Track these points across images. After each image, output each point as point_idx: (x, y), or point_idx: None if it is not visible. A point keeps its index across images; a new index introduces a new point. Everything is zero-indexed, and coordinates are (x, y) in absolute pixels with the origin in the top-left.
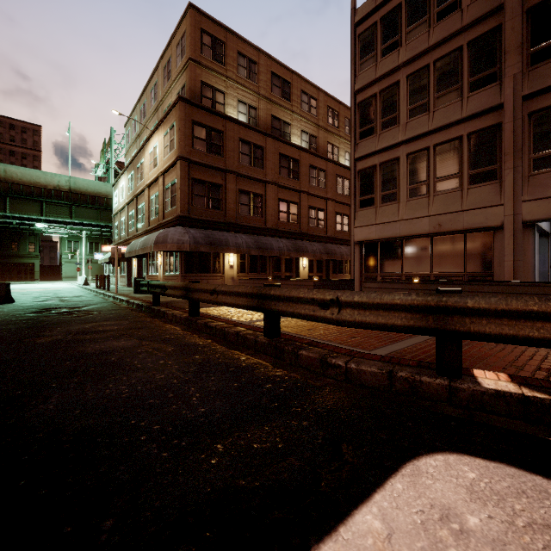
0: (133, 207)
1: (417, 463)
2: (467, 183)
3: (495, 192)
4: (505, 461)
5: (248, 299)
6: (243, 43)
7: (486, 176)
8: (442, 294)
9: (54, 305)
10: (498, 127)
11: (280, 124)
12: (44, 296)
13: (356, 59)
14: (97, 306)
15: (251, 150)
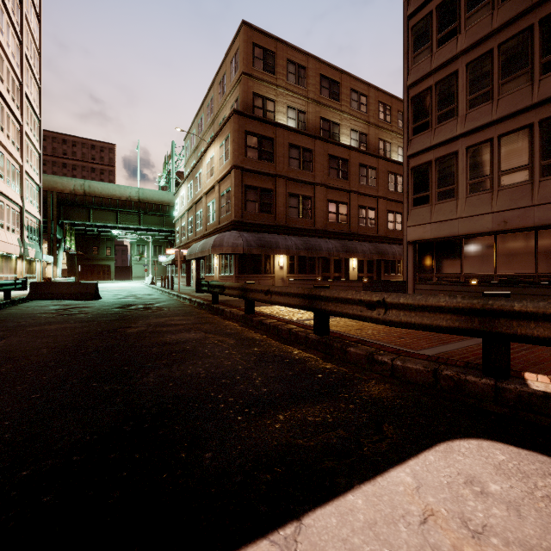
0: (192, 214)
1: (451, 444)
2: (539, 175)
3: None
4: (539, 451)
5: (299, 299)
6: (292, 50)
7: None
8: (488, 298)
9: (132, 301)
10: None
11: (329, 125)
12: (121, 294)
13: (409, 53)
14: (166, 304)
15: (300, 153)
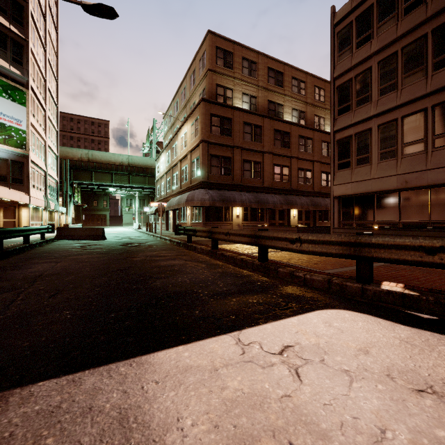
0: (169, 175)
1: (323, 311)
2: (432, 147)
3: None
4: (369, 314)
5: (248, 238)
6: (246, 50)
7: None
8: (359, 235)
9: (129, 241)
10: None
11: (274, 106)
12: (119, 236)
13: (335, 52)
14: (153, 243)
15: (252, 129)
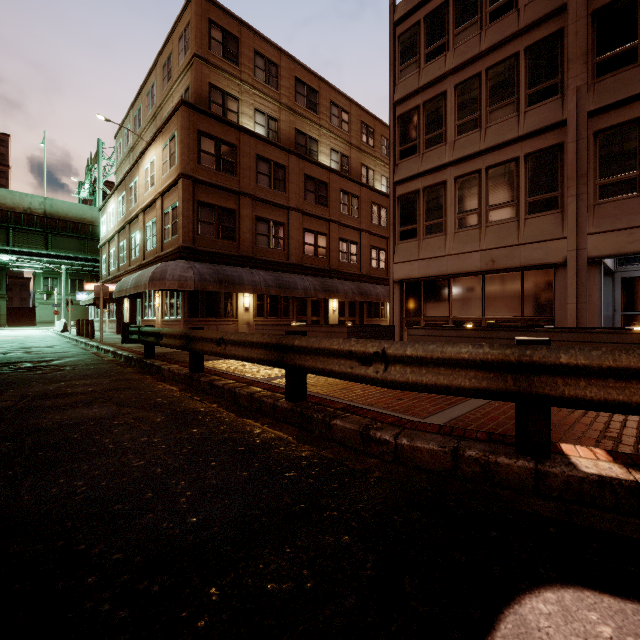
0: (124, 237)
1: (521, 610)
2: (525, 213)
3: (556, 223)
4: None
5: (265, 351)
6: (261, 40)
7: (546, 205)
8: (524, 346)
9: (16, 358)
10: (560, 148)
11: (305, 140)
12: (6, 346)
13: (396, 65)
14: (73, 360)
15: (271, 169)
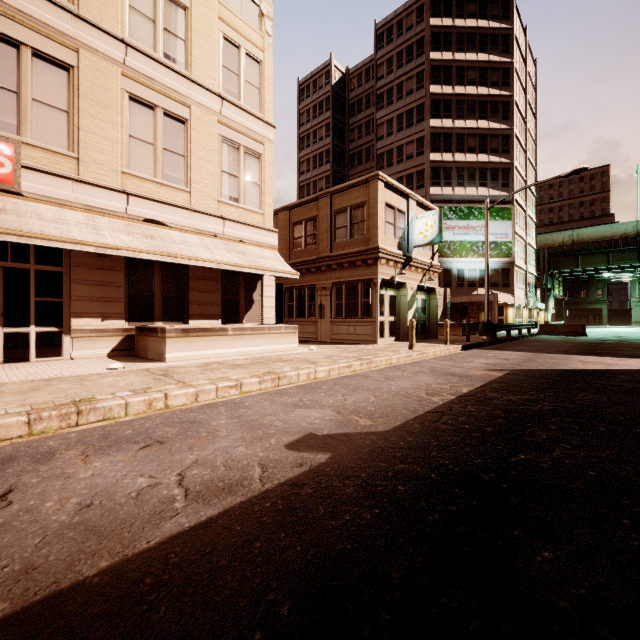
0: None
1: None
2: None
3: None
4: None
5: None
6: None
7: None
8: None
9: (611, 339)
10: None
11: None
12: (606, 335)
13: None
14: None
15: None
